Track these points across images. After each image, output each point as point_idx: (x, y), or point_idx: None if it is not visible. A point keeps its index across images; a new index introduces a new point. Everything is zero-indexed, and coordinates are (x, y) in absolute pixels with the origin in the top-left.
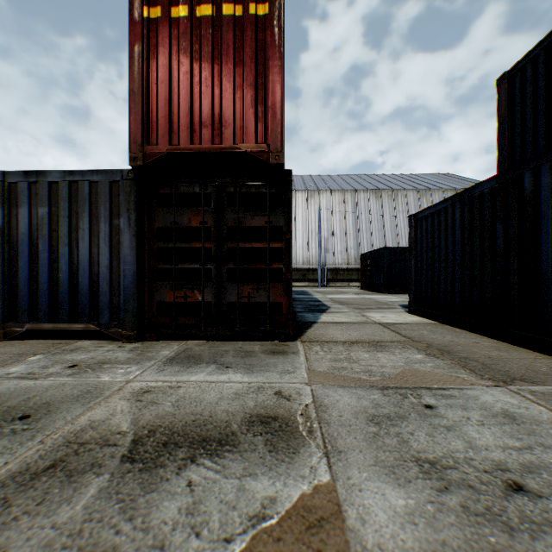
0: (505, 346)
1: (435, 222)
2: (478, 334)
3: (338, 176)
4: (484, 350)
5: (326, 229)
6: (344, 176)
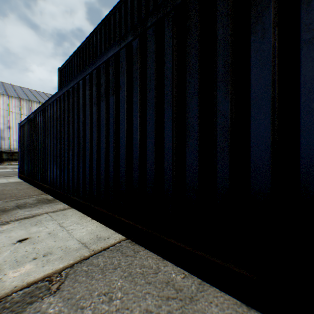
0: (30, 188)
1: (25, 129)
2: (30, 184)
3: (20, 87)
4: (11, 191)
5: (3, 123)
6: (26, 89)
